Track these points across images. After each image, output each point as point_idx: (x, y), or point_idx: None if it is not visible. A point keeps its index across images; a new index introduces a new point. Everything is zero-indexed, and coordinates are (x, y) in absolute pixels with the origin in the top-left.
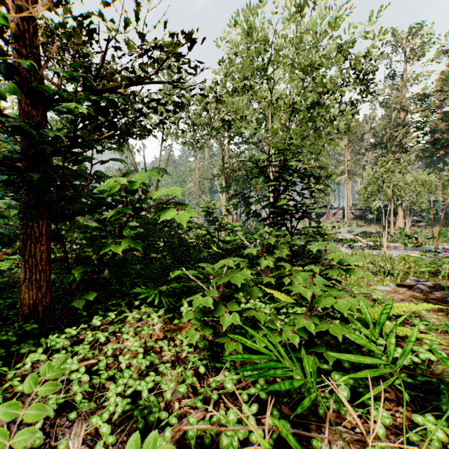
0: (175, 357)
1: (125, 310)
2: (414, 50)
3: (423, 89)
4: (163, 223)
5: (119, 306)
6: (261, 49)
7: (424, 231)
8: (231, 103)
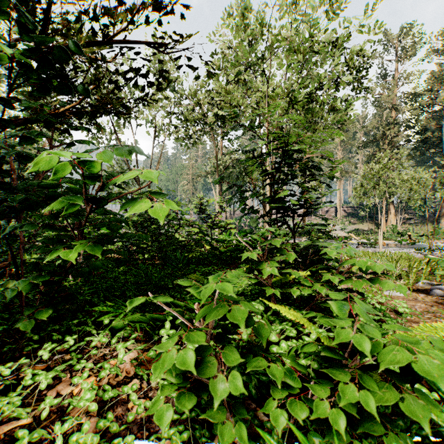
0: (146, 411)
1: (92, 330)
2: (406, 50)
3: (414, 88)
4: (149, 220)
5: (83, 326)
6: (257, 33)
7: (415, 228)
8: (224, 91)
